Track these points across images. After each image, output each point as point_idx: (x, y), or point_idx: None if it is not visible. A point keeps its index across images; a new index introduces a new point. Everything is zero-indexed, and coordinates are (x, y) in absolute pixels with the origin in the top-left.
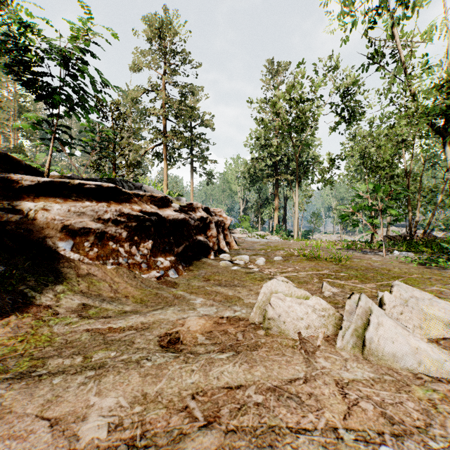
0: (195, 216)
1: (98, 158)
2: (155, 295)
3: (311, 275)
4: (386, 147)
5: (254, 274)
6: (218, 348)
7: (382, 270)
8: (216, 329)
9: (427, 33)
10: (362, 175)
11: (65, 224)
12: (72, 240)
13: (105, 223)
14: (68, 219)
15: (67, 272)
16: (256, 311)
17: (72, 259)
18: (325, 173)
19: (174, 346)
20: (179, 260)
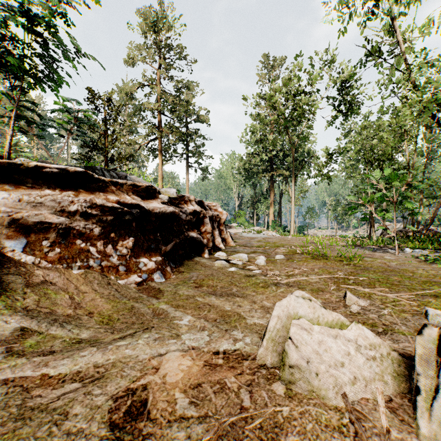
0: (187, 210)
1: (88, 151)
2: (129, 310)
3: (324, 280)
4: (388, 139)
5: (255, 278)
6: (209, 437)
7: (404, 272)
8: (207, 379)
9: (429, 21)
10: (357, 170)
11: (15, 218)
12: (25, 237)
13: (70, 217)
14: (19, 211)
15: (12, 281)
16: (267, 344)
17: (23, 262)
18: (323, 167)
19: (133, 426)
20: (167, 260)
